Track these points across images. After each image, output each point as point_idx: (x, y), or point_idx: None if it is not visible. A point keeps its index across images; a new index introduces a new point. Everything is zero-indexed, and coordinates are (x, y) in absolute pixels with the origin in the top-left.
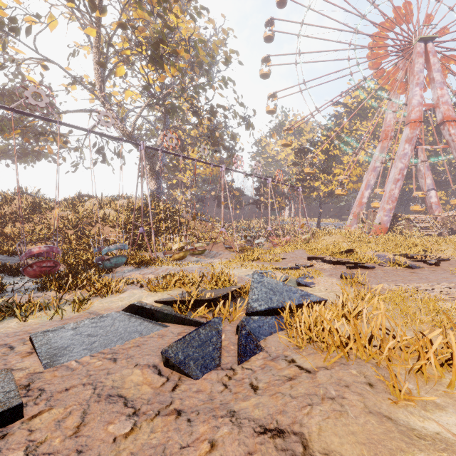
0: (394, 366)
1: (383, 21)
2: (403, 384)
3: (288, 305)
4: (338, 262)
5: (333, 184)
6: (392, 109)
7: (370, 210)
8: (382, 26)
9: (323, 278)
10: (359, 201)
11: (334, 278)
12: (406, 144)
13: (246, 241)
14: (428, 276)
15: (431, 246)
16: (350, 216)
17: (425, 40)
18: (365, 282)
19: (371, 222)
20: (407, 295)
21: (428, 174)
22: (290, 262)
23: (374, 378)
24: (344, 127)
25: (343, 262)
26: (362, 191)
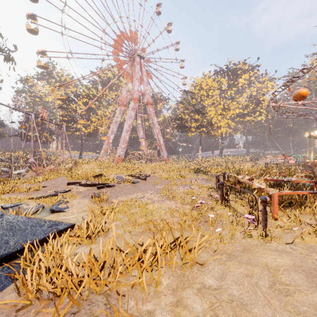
0: (121, 285)
1: (121, 33)
2: (126, 313)
3: (27, 246)
4: (92, 184)
5: (91, 128)
6: (126, 88)
7: (114, 147)
8: (120, 36)
9: (77, 201)
10: (108, 141)
11: (87, 198)
12: (132, 111)
13: (0, 173)
14: (142, 187)
15: (143, 169)
16: (102, 150)
17: (140, 56)
18: (108, 198)
19: (114, 155)
20: (131, 204)
21: (141, 130)
22: (50, 189)
23: (103, 316)
24: (98, 90)
25: (95, 184)
26: (109, 135)
